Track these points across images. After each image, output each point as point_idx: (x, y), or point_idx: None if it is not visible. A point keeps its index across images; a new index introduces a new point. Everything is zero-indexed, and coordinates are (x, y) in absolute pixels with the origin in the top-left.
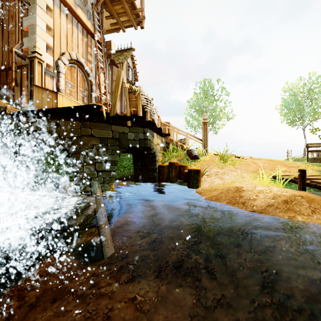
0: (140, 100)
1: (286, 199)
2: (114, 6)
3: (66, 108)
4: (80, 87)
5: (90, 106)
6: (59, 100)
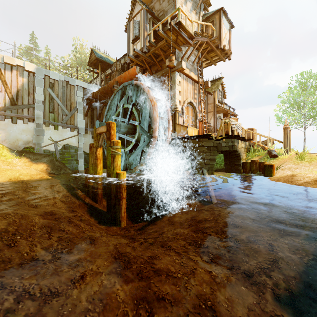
0: (229, 125)
1: (316, 179)
2: (209, 54)
3: (195, 136)
4: (191, 116)
5: (206, 134)
6: (188, 130)
